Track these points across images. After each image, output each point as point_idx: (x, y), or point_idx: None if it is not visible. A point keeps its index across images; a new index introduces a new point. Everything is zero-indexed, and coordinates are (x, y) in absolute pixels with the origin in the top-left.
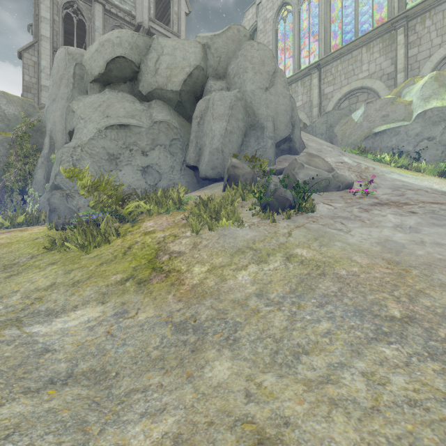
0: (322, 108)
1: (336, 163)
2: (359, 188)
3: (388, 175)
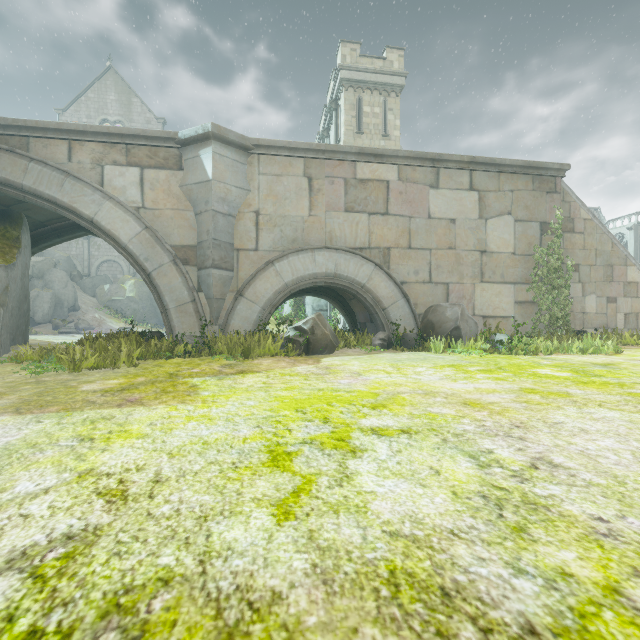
0: (91, 262)
1: (93, 317)
2: (97, 329)
3: (108, 323)
